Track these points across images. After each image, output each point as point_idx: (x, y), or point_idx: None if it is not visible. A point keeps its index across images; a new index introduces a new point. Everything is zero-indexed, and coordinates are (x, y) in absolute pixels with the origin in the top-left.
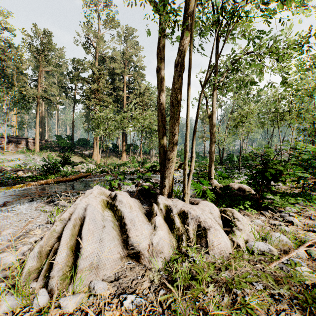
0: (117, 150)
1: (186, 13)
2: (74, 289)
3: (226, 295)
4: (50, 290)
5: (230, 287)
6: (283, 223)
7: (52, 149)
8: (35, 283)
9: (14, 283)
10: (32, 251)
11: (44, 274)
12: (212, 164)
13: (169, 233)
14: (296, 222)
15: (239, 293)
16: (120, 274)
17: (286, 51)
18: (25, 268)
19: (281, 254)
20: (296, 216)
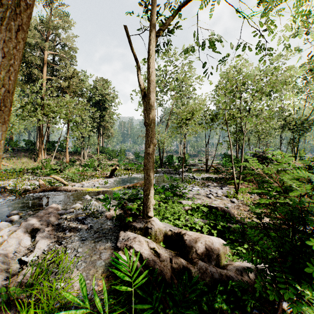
0: (34, 149)
1: None
2: None
3: None
4: None
5: None
6: None
7: None
8: None
9: None
10: None
11: None
12: (150, 187)
13: None
14: None
15: None
16: None
17: None
18: None
19: None
20: None
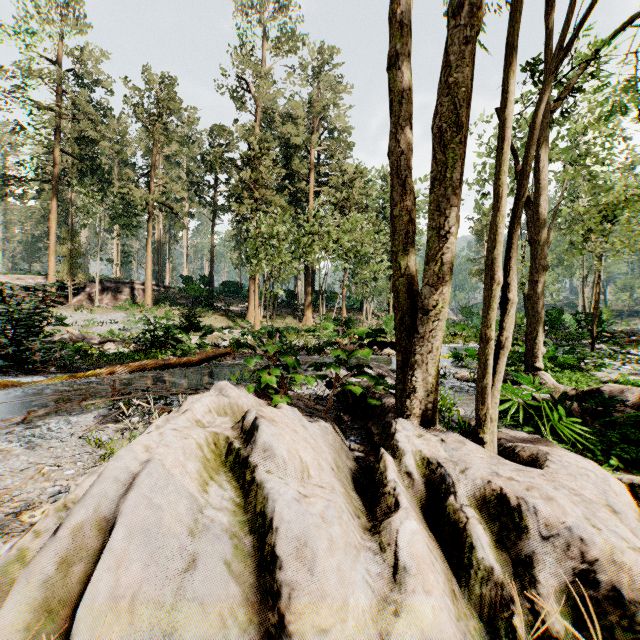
0: (295, 304)
1: None
2: None
3: None
4: None
5: None
6: None
7: (174, 302)
8: None
9: None
10: None
11: None
12: (537, 328)
13: (452, 593)
14: None
15: None
16: None
17: None
18: None
19: None
20: None
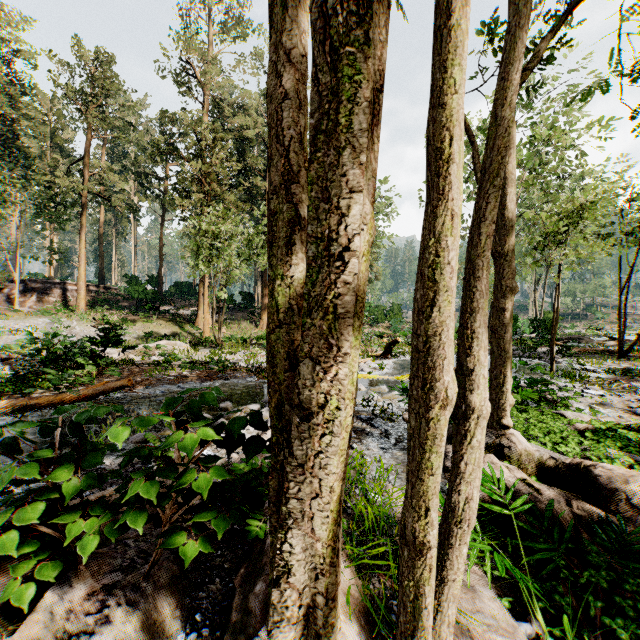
0: (253, 307)
1: None
2: None
3: None
4: None
5: None
6: None
7: (114, 305)
8: None
9: None
10: None
11: None
12: (504, 372)
13: None
14: None
15: None
16: None
17: None
18: None
19: None
20: None
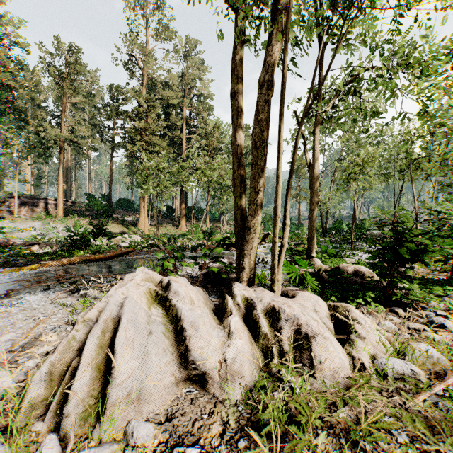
0: (173, 216)
1: (276, 6)
2: (101, 436)
3: (348, 450)
4: (63, 436)
5: (354, 436)
6: (428, 328)
7: (81, 214)
8: (41, 423)
9: (8, 423)
10: (38, 370)
11: (54, 410)
12: (313, 235)
13: (251, 342)
14: (450, 326)
15: (369, 448)
16: (175, 410)
17: (430, 62)
18: (26, 399)
19: (431, 379)
20: (451, 317)
